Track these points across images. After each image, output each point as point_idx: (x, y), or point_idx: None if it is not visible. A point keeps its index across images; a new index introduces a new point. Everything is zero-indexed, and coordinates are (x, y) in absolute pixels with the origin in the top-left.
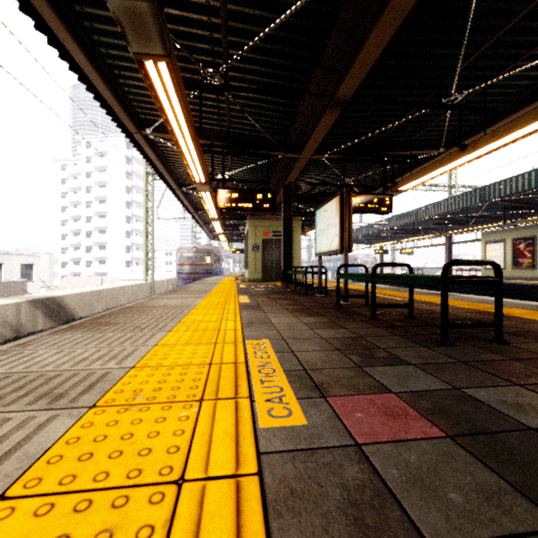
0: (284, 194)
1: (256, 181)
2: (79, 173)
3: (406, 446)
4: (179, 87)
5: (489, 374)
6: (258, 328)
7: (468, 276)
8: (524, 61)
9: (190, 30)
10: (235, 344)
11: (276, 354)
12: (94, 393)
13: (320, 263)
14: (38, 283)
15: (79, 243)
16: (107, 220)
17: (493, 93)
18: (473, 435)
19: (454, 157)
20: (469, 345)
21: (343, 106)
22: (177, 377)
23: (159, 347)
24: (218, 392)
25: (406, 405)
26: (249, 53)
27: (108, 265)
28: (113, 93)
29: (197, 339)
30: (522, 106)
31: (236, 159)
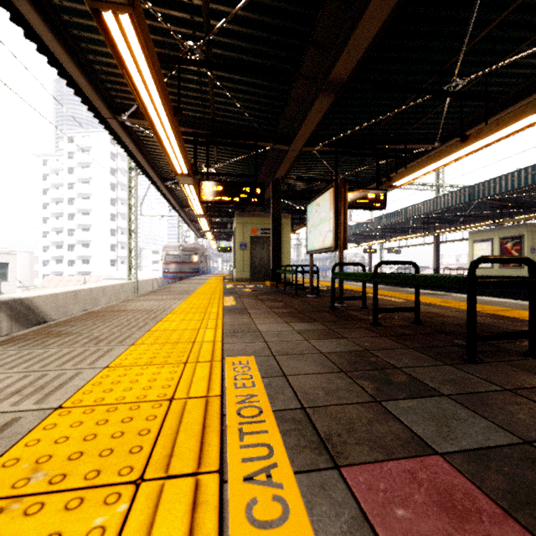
0: (273, 189)
1: (244, 176)
2: (61, 169)
3: None
4: (148, 50)
5: None
6: (242, 338)
7: (498, 277)
8: (528, 46)
9: None
10: (211, 363)
11: (263, 379)
12: None
13: (312, 261)
14: (14, 283)
15: (61, 241)
16: (90, 218)
17: (493, 83)
18: None
19: (454, 149)
20: (502, 362)
21: (337, 89)
22: (116, 428)
23: (109, 370)
24: (170, 461)
25: (469, 484)
26: (234, 25)
27: (91, 264)
28: (80, 70)
29: (164, 356)
30: (522, 97)
31: (222, 151)
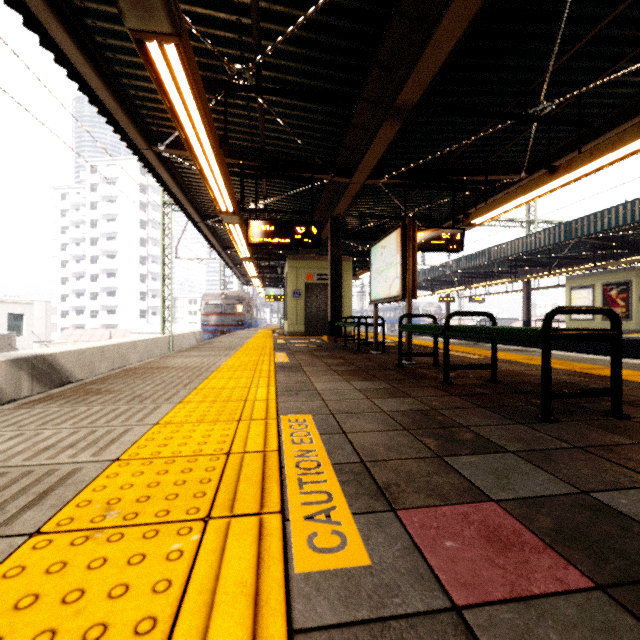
0: (332, 228)
1: (298, 213)
2: (83, 204)
3: (536, 610)
4: (194, 80)
5: (621, 467)
6: (298, 397)
7: (577, 329)
8: (628, 63)
9: (211, 13)
10: (266, 421)
11: (321, 436)
12: (45, 508)
13: (376, 312)
14: (29, 337)
15: (83, 288)
16: (117, 261)
17: (588, 104)
18: (637, 584)
19: (541, 182)
20: (579, 421)
21: (405, 115)
22: (177, 477)
23: (160, 427)
24: (234, 504)
25: (518, 524)
26: (287, 45)
27: (118, 315)
28: (114, 96)
29: (215, 414)
30: (623, 120)
31: (273, 184)
